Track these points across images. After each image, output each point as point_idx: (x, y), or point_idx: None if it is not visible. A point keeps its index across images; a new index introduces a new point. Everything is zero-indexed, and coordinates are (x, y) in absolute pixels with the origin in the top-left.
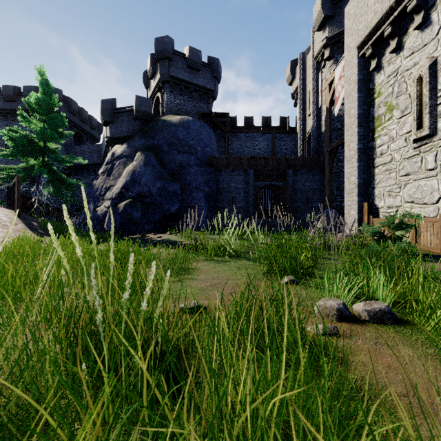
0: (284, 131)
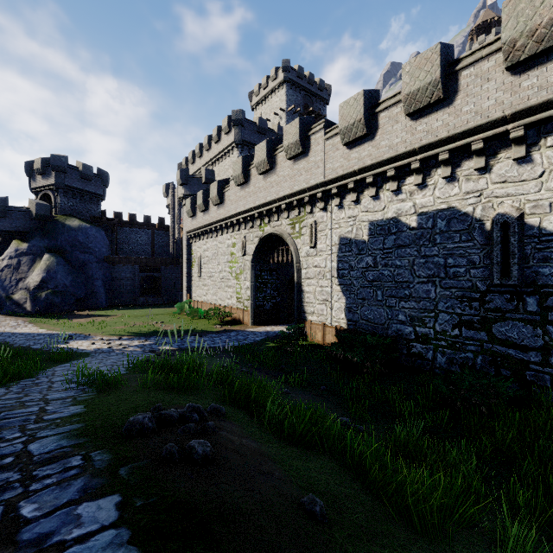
0: (161, 229)
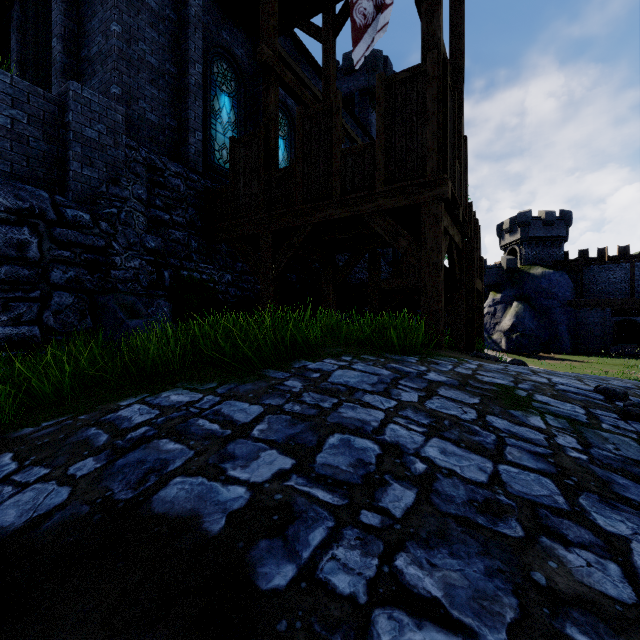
0: None
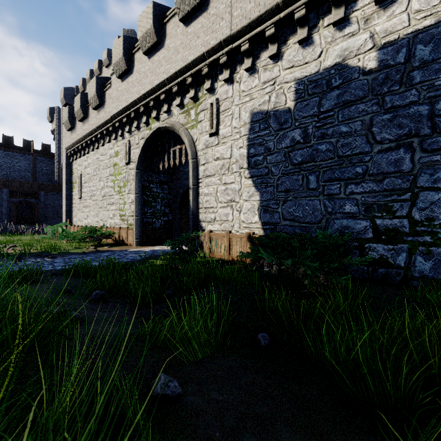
0: (45, 156)
